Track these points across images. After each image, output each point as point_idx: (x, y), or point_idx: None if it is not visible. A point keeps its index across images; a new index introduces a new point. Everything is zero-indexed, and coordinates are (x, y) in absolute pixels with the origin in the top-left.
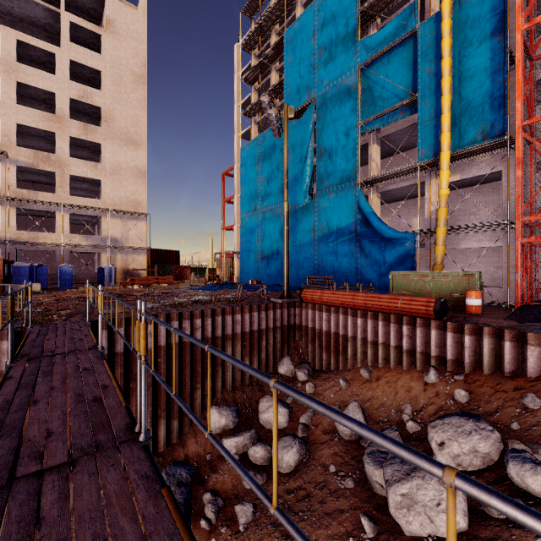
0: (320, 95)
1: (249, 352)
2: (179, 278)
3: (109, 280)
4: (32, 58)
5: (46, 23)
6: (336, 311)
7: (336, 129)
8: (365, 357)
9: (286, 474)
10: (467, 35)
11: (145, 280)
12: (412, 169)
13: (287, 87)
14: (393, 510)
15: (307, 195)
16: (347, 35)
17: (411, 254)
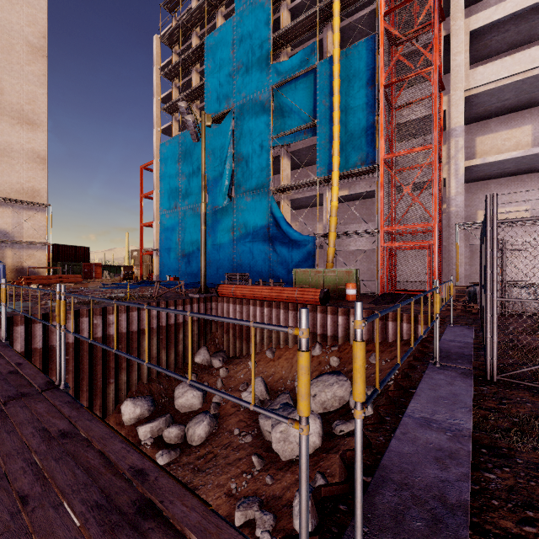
0: (238, 105)
1: (166, 345)
2: (89, 277)
3: None
4: None
5: None
6: (248, 303)
7: (253, 139)
8: (271, 341)
9: (198, 445)
10: (351, 80)
11: (46, 279)
12: (314, 182)
13: (208, 92)
14: (274, 445)
15: (226, 197)
16: (261, 56)
17: (312, 254)
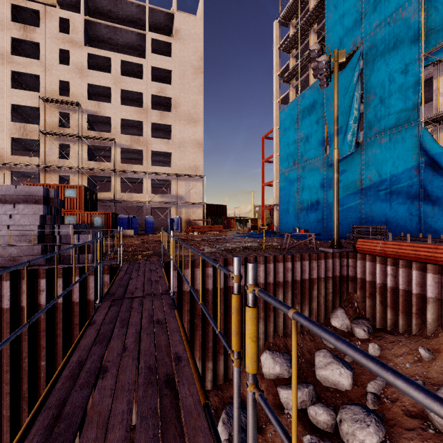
0: (368, 38)
1: (300, 301)
2: (226, 227)
3: (177, 228)
4: (129, 72)
5: (138, 44)
6: (407, 265)
7: (390, 69)
8: None
9: None
10: None
11: (202, 228)
12: None
13: (328, 42)
14: None
15: (352, 144)
16: None
17: None
